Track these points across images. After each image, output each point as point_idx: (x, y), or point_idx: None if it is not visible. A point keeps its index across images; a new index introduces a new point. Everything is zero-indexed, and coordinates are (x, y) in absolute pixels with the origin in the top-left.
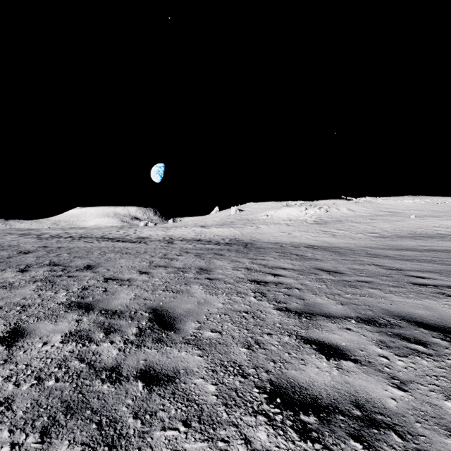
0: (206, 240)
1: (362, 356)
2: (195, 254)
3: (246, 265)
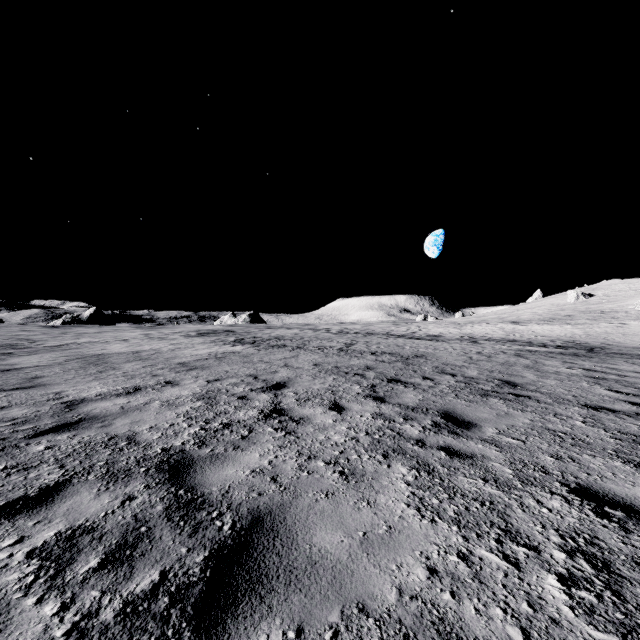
0: (523, 341)
1: None
2: (514, 354)
3: (584, 366)
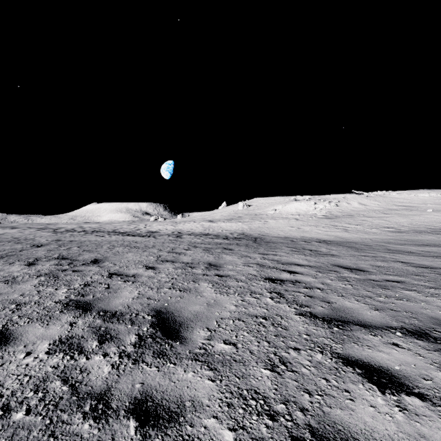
0: (214, 234)
1: (429, 388)
2: (203, 248)
3: (257, 260)
